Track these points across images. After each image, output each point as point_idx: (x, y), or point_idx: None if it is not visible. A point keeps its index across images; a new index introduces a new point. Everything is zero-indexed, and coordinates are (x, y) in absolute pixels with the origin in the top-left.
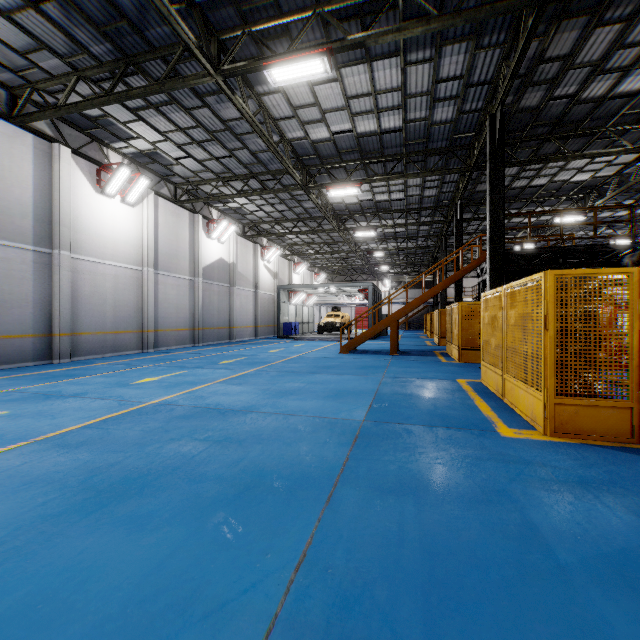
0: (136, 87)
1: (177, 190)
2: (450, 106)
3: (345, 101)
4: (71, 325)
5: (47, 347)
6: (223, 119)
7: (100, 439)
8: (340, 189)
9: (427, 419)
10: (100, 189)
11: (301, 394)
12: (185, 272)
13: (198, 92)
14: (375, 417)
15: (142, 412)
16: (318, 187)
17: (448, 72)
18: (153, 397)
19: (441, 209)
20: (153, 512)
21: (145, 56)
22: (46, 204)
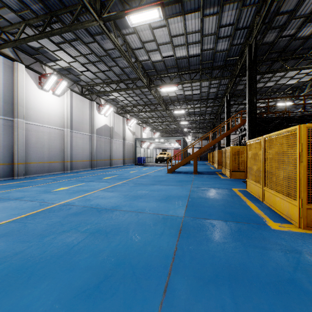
0: (56, 28)
1: (83, 89)
2: (226, 41)
3: (170, 38)
4: (25, 158)
5: (11, 170)
6: (105, 49)
7: (18, 231)
8: (167, 87)
9: (222, 215)
10: (41, 87)
11: (146, 198)
12: (87, 131)
13: (91, 33)
14: (190, 214)
15: (51, 210)
16: (155, 86)
17: (226, 21)
18: (61, 200)
19: (218, 99)
20: (29, 305)
21: (61, 11)
22: (10, 94)
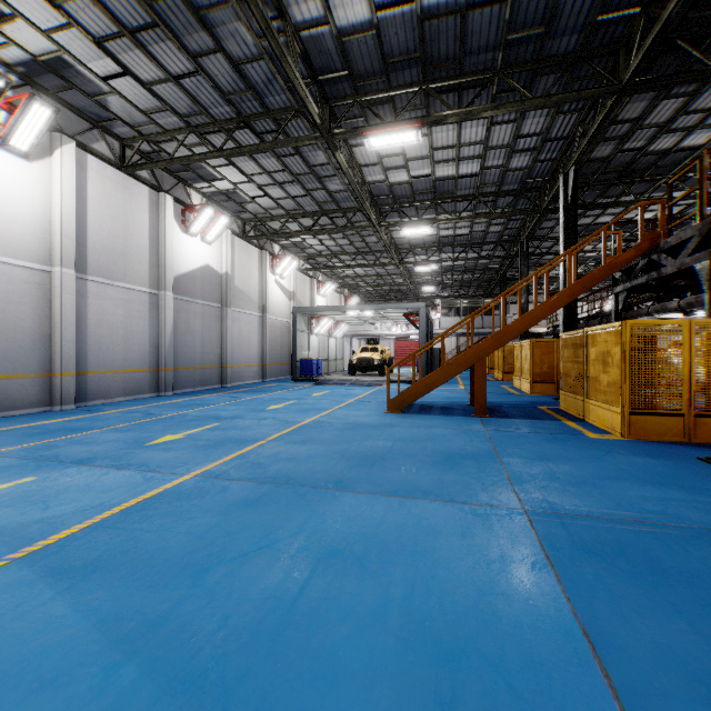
0: None
1: (126, 151)
2: None
3: None
4: None
5: None
6: None
7: None
8: (386, 132)
9: None
10: None
11: None
12: (142, 281)
13: None
14: None
15: None
16: (349, 133)
17: None
18: None
19: (527, 195)
20: None
21: None
22: None
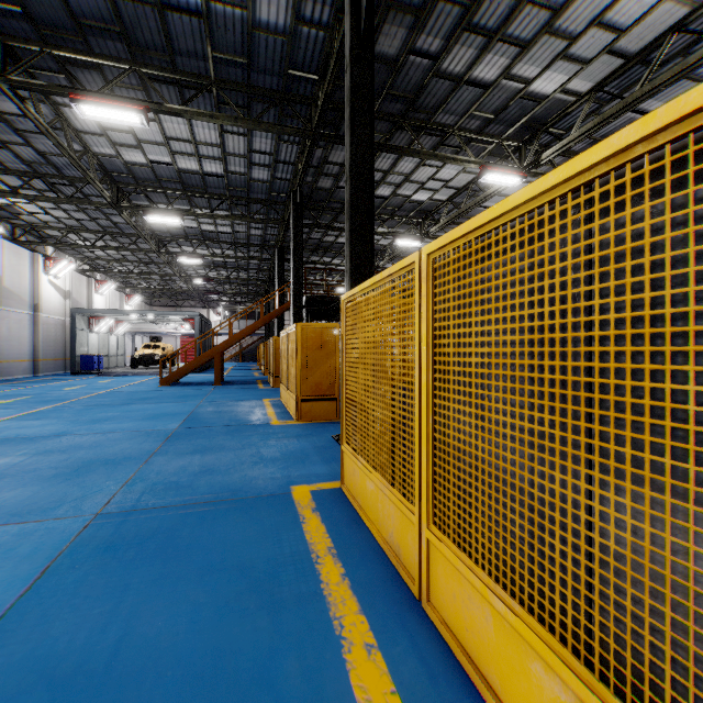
0: None
1: None
2: (265, 171)
3: (164, 139)
4: None
5: None
6: None
7: None
8: (160, 216)
9: (227, 423)
10: None
11: (117, 420)
12: None
13: None
14: (187, 426)
15: None
16: (133, 208)
17: (260, 147)
18: None
19: (268, 248)
20: (5, 486)
21: None
22: None
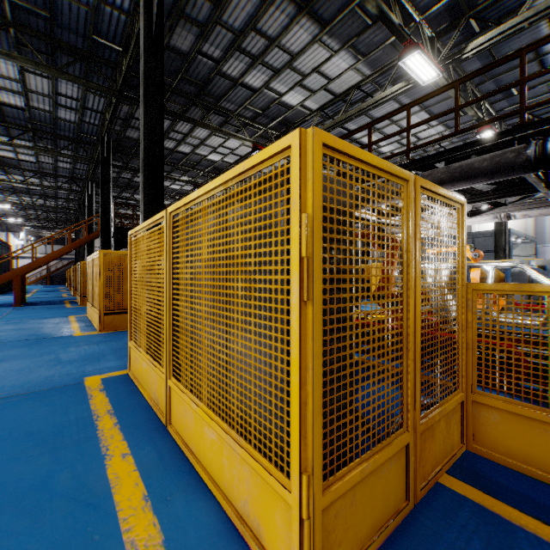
0: None
1: None
2: (72, 113)
3: None
4: None
5: None
6: None
7: None
8: None
9: (26, 337)
10: None
11: None
12: None
13: None
14: None
15: None
16: None
17: (66, 92)
18: None
19: (78, 180)
20: None
21: None
22: None
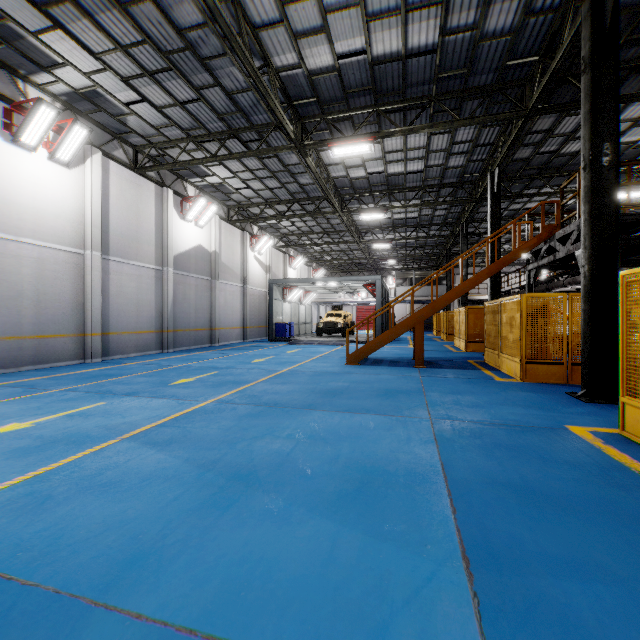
0: None
1: (138, 155)
2: (514, 1)
3: None
4: None
5: None
6: (179, 28)
7: None
8: (346, 145)
9: None
10: (13, 137)
11: (280, 487)
12: (149, 260)
13: None
14: None
15: None
16: (317, 144)
17: None
18: None
19: (465, 186)
20: None
21: None
22: None
